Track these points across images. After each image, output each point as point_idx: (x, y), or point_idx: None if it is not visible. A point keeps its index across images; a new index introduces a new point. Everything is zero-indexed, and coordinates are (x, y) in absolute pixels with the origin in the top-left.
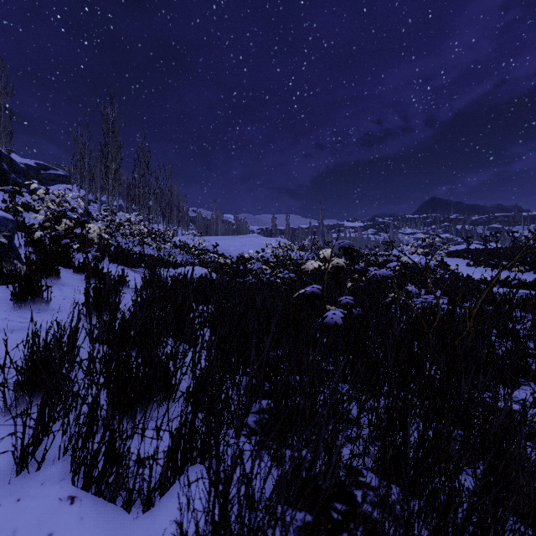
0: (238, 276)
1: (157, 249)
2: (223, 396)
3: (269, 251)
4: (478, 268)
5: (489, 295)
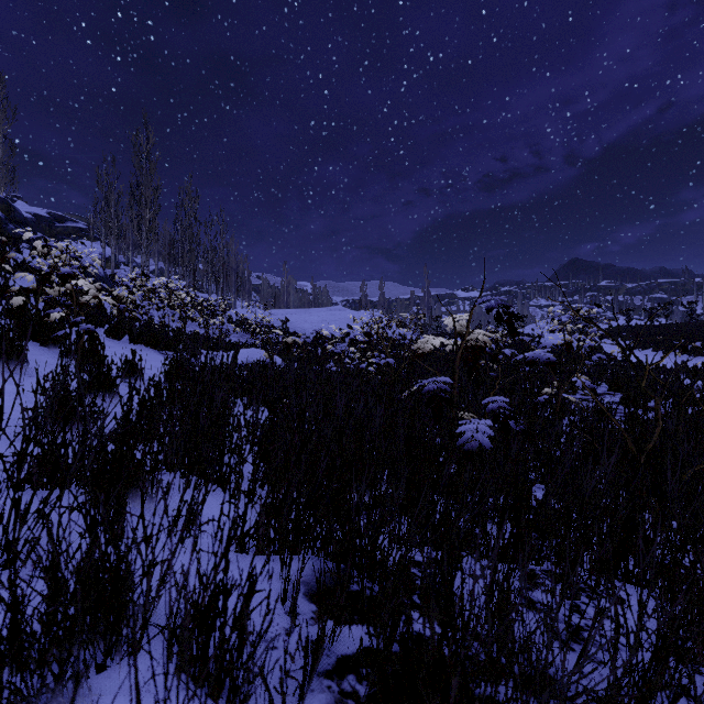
0: (314, 363)
1: (205, 326)
2: (260, 620)
3: (357, 326)
4: (644, 351)
5: (684, 390)
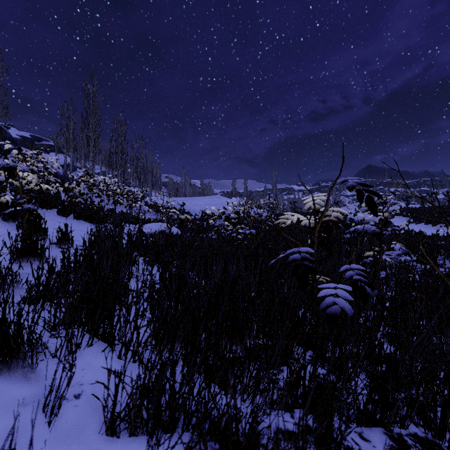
0: (201, 232)
1: (129, 208)
2: None
3: (230, 207)
4: (419, 225)
5: None
